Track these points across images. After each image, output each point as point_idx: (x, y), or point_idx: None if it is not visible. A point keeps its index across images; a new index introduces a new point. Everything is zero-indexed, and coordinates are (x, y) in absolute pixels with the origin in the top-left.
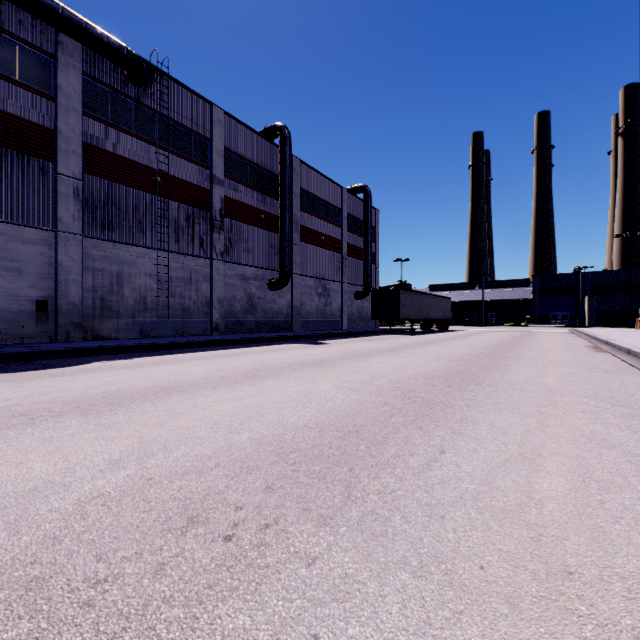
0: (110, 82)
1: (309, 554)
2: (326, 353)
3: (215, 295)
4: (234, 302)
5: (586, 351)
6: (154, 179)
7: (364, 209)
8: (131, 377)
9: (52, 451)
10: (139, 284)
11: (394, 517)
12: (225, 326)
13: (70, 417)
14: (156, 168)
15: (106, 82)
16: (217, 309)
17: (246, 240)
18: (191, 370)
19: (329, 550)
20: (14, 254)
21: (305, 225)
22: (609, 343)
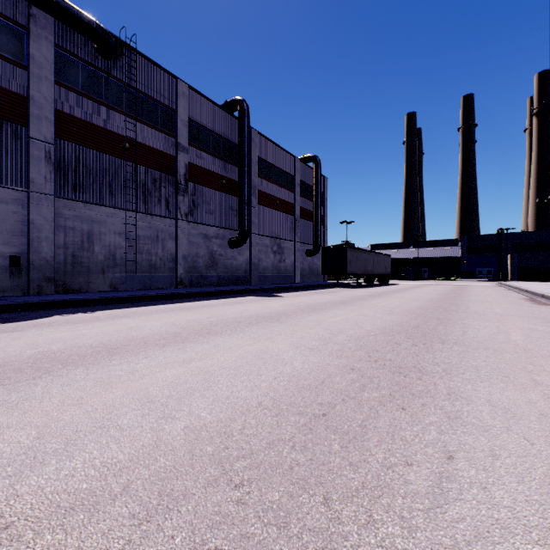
0: (81, 54)
1: None
2: (281, 306)
3: (180, 252)
4: (197, 258)
5: (527, 304)
6: (123, 145)
7: (314, 176)
8: (81, 333)
9: None
10: (109, 241)
11: None
12: (189, 280)
13: None
14: (125, 135)
15: (77, 54)
16: (182, 265)
17: (208, 202)
18: (146, 325)
19: None
20: None
21: (262, 190)
22: (546, 296)
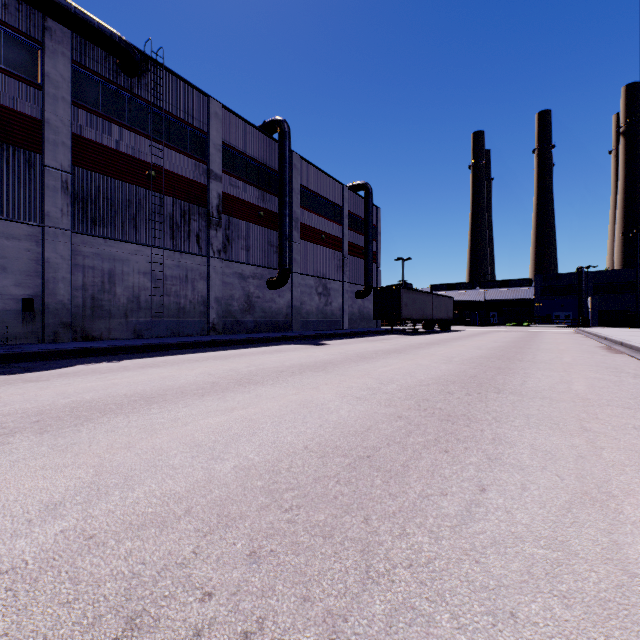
0: (101, 71)
1: None
2: (327, 355)
3: (212, 294)
4: (232, 301)
5: (602, 352)
6: (148, 173)
7: (365, 207)
8: (112, 383)
9: None
10: (132, 282)
11: (440, 616)
12: (222, 326)
13: (22, 436)
14: (150, 162)
15: (97, 71)
16: (214, 308)
17: (244, 237)
18: (180, 374)
19: None
20: None
21: (305, 223)
22: (624, 344)
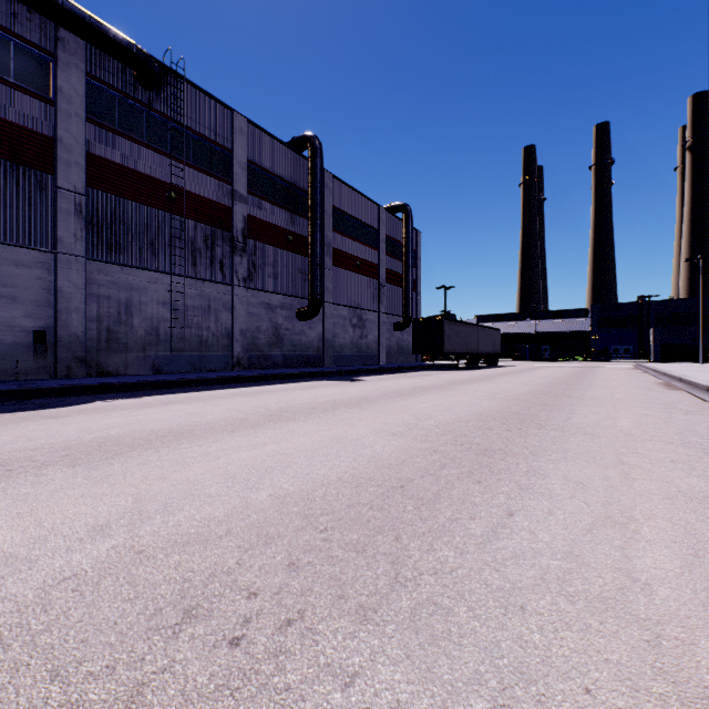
0: (118, 85)
1: (346, 668)
2: (362, 391)
3: (237, 326)
4: (258, 334)
5: (658, 389)
6: (168, 195)
7: (404, 230)
8: (136, 419)
9: (24, 513)
10: (151, 313)
11: (458, 609)
12: (248, 361)
13: (55, 468)
14: (170, 182)
15: (113, 84)
16: (239, 342)
17: (272, 264)
18: (206, 411)
19: (373, 661)
20: (7, 279)
21: (338, 248)
22: (683, 380)
